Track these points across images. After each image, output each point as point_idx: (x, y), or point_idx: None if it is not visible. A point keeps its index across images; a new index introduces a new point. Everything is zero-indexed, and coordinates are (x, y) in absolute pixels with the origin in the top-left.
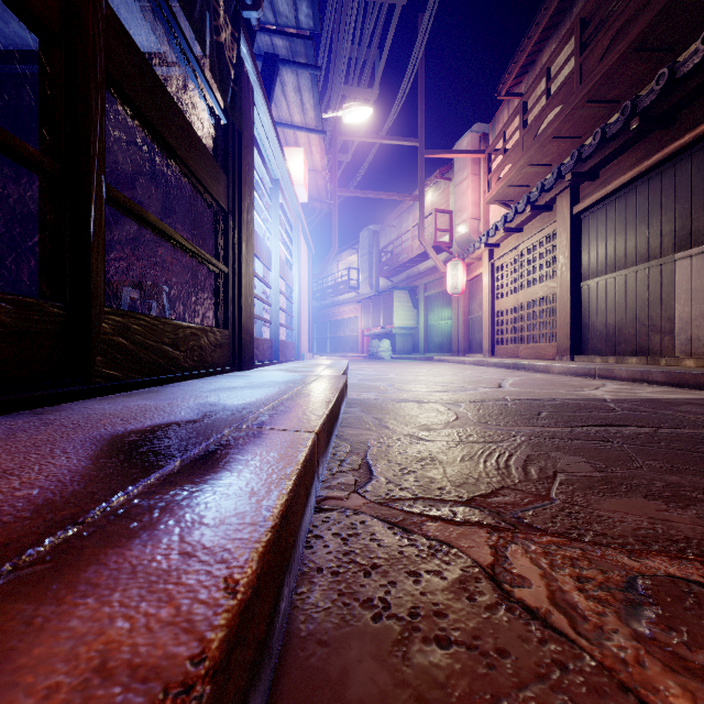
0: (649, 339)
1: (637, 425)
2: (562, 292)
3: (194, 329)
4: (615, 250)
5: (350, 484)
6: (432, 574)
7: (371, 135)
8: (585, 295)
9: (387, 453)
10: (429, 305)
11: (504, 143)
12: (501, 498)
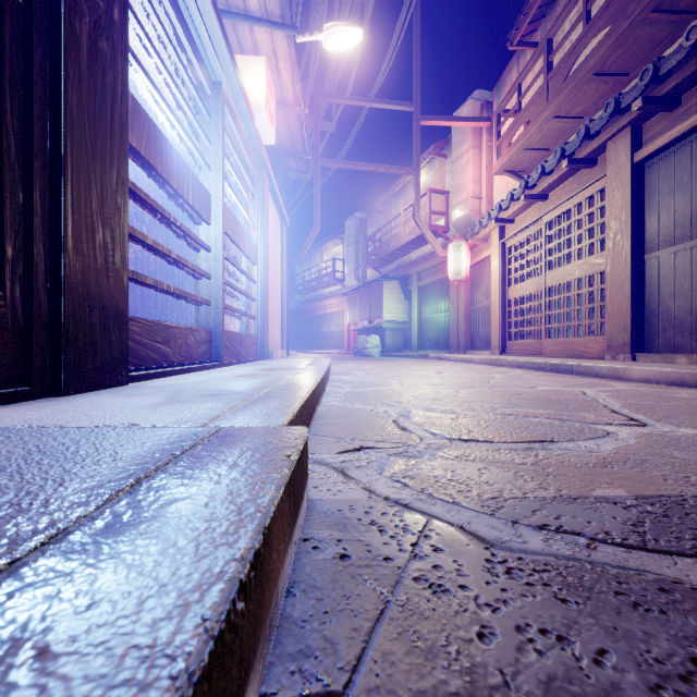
0: None
1: None
2: (616, 268)
3: None
4: None
5: None
6: None
7: (358, 97)
8: (652, 271)
9: None
10: (423, 296)
11: (519, 97)
12: None
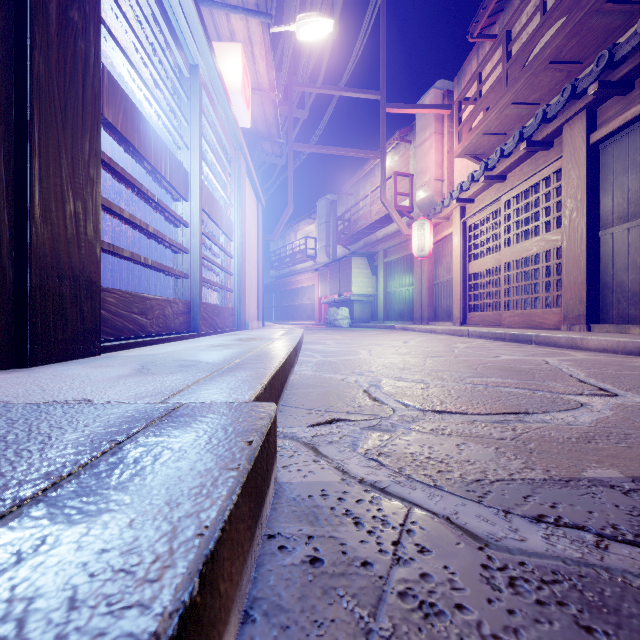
0: None
1: None
2: (572, 244)
3: None
4: None
5: None
6: None
7: (329, 86)
8: (607, 246)
9: None
10: (389, 271)
11: (479, 85)
12: None
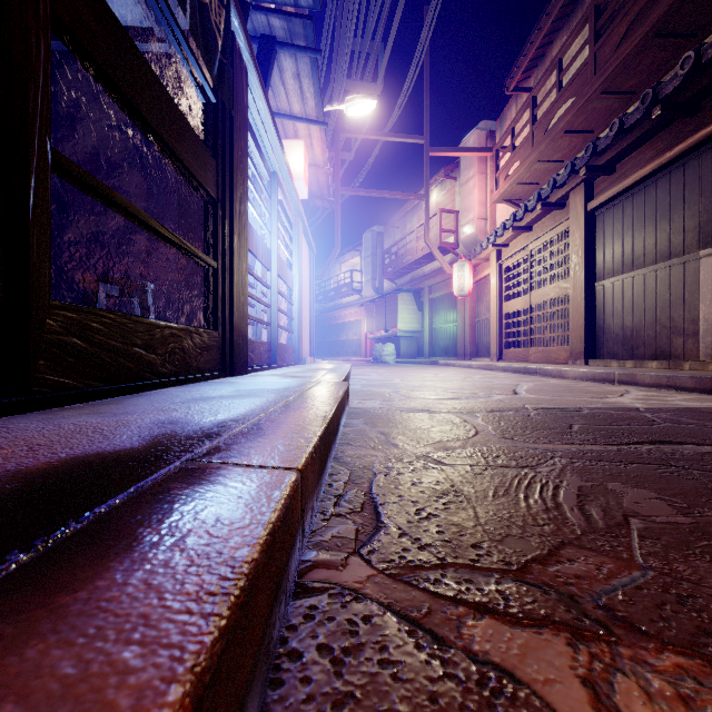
0: (670, 342)
1: (692, 441)
2: (575, 292)
3: (174, 329)
4: (633, 248)
5: (349, 538)
6: None
7: (374, 132)
8: (600, 296)
9: (398, 484)
10: (434, 307)
11: (512, 139)
12: (567, 566)
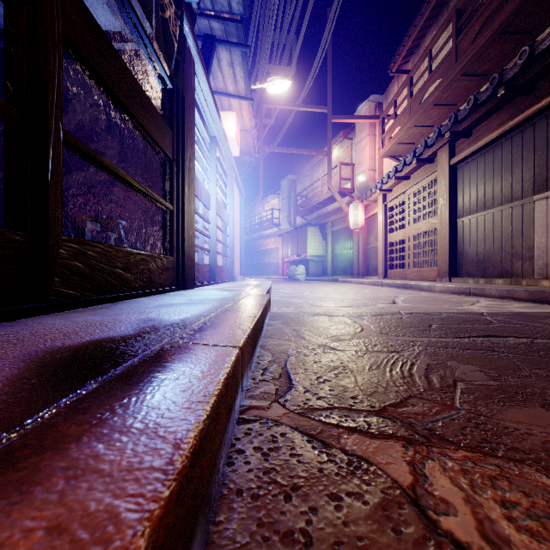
0: (512, 264)
1: (515, 335)
2: (442, 227)
3: (143, 255)
4: (484, 193)
5: (271, 393)
6: (354, 498)
7: (289, 104)
8: (460, 229)
9: (304, 362)
10: (335, 238)
11: (395, 109)
12: (410, 408)
